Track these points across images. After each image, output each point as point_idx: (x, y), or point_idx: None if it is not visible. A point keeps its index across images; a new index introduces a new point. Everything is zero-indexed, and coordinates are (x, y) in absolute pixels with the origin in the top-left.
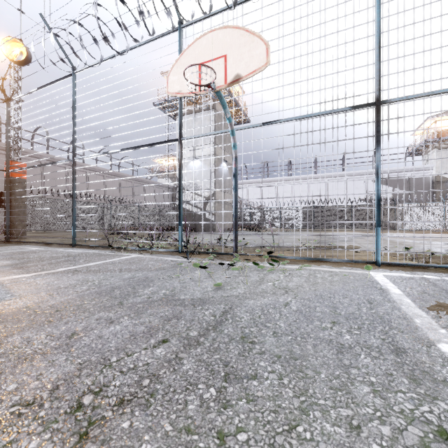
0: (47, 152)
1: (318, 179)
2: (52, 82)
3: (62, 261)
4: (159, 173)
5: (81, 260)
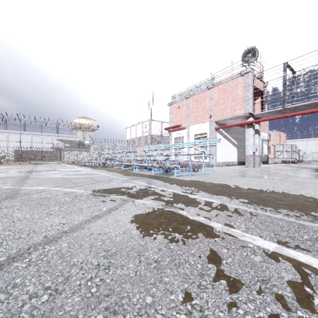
0: None
1: (26, 134)
2: None
3: None
4: None
5: None
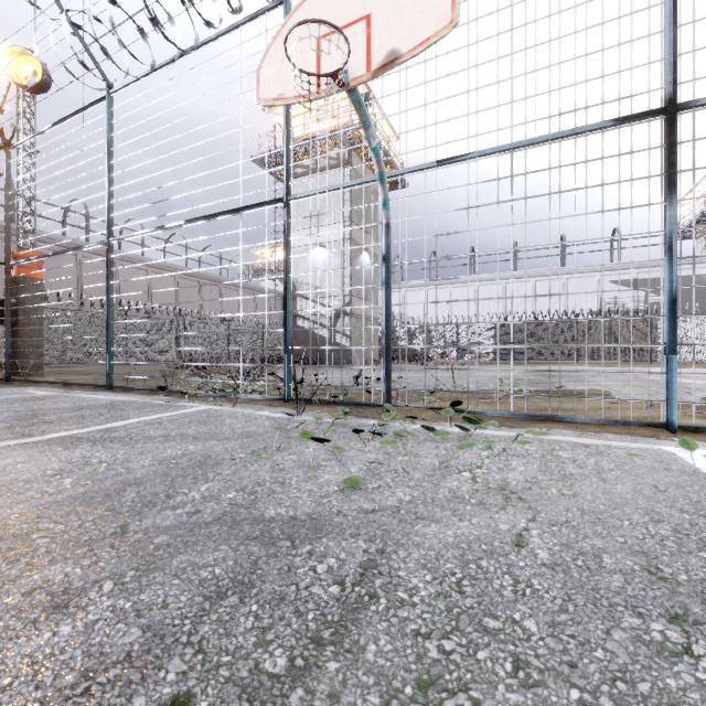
0: (87, 240)
1: (519, 279)
2: (76, 112)
3: (68, 418)
4: (263, 272)
5: (103, 415)
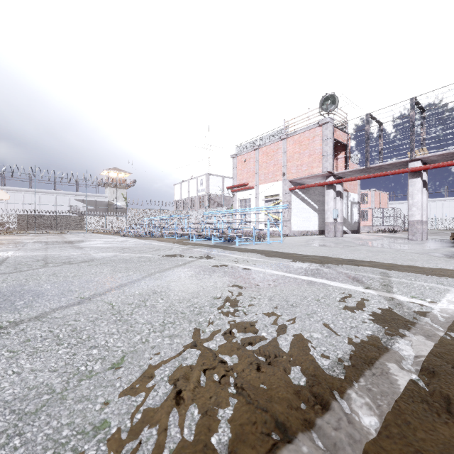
0: None
1: (32, 193)
2: None
3: None
4: None
5: None
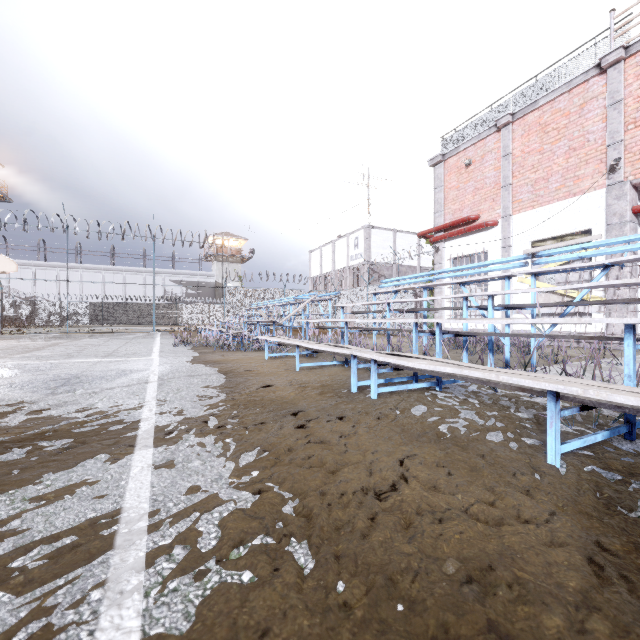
0: None
1: (115, 272)
2: None
3: None
4: None
5: None
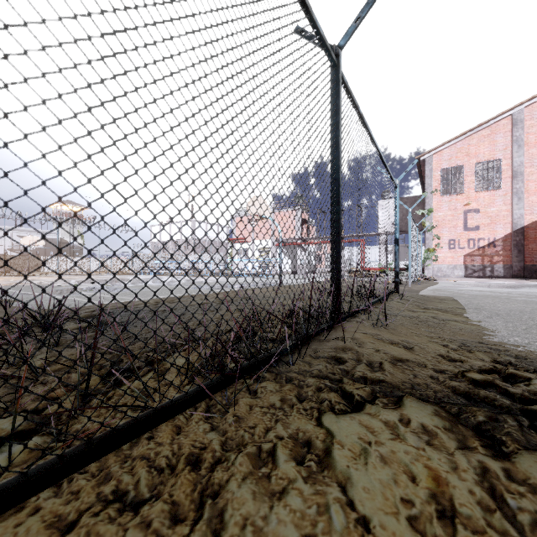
0: None
1: None
2: None
3: None
4: None
5: None
